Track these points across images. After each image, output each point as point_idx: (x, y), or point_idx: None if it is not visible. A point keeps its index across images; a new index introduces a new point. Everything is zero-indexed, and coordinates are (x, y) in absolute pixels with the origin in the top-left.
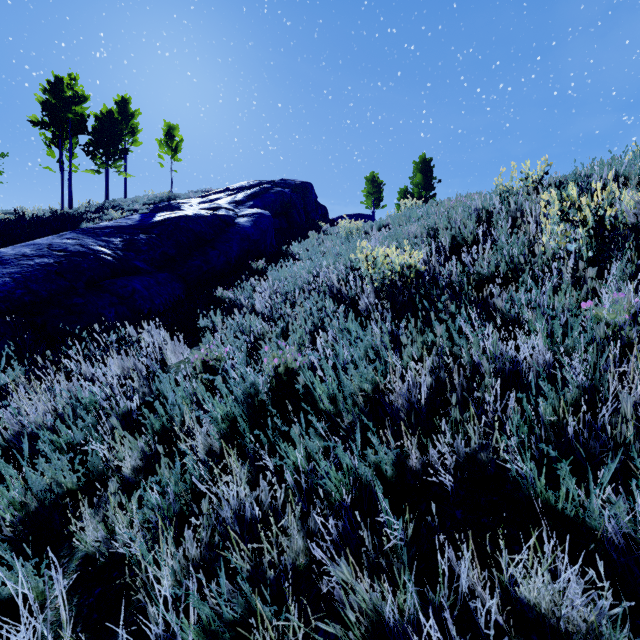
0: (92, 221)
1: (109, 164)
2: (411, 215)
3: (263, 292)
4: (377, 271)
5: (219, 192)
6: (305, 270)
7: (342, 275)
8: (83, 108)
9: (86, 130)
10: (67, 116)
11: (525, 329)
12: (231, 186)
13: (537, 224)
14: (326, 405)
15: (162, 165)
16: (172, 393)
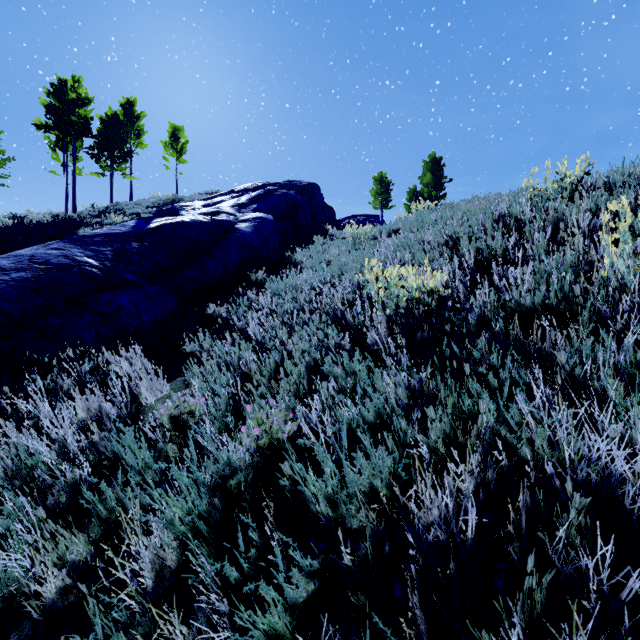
0: (91, 226)
1: (113, 167)
2: (424, 219)
3: (259, 311)
4: (389, 296)
5: (223, 194)
6: (307, 284)
7: (348, 295)
8: (87, 111)
9: (90, 133)
10: (71, 119)
11: (612, 408)
12: (236, 188)
13: (584, 237)
14: (322, 509)
15: (167, 167)
16: (133, 457)
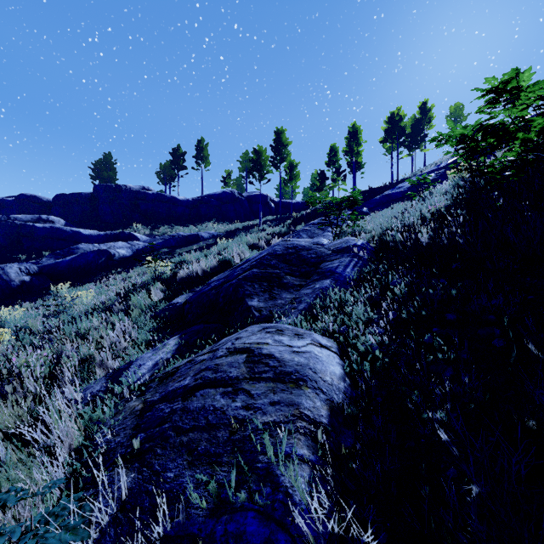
0: None
1: (416, 148)
2: None
3: None
4: None
5: None
6: None
7: None
8: (403, 122)
9: (405, 134)
10: (396, 131)
11: None
12: None
13: None
14: None
15: None
16: None
